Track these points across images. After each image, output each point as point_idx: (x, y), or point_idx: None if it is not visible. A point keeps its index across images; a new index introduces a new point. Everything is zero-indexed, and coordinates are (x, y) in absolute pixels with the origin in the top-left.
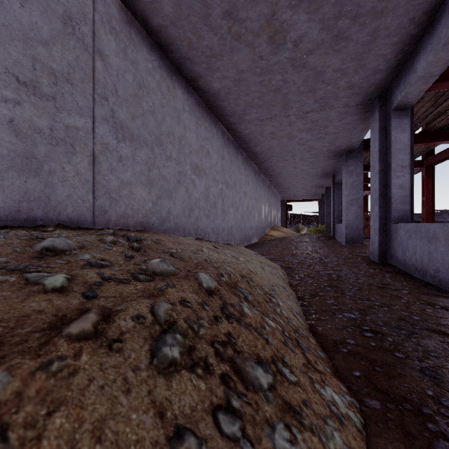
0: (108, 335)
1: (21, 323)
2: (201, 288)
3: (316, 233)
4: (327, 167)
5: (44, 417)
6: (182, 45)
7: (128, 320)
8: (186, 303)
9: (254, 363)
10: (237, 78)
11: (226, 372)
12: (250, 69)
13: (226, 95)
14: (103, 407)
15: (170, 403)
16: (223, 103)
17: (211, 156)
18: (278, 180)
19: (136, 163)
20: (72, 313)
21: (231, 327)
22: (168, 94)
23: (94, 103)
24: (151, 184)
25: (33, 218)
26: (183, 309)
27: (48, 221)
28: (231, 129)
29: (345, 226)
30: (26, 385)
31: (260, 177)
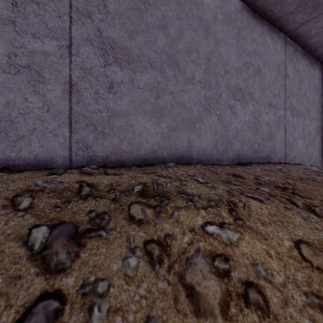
0: None
1: None
2: None
3: None
4: None
5: None
6: None
7: None
8: None
9: None
10: None
11: None
12: None
13: None
14: None
15: None
16: None
17: None
18: None
19: (298, 126)
20: None
21: None
22: (311, 78)
23: (285, 102)
24: (304, 137)
25: (270, 159)
26: None
27: (274, 160)
28: None
29: None
30: None
31: None
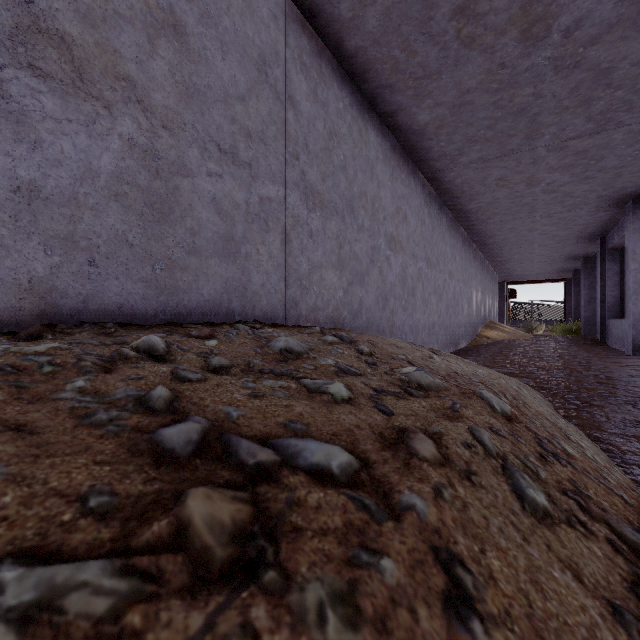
0: (456, 464)
1: (353, 438)
2: (495, 412)
3: (564, 335)
4: (591, 225)
5: (480, 554)
6: (383, 69)
7: (461, 446)
8: (497, 431)
9: (632, 530)
10: (457, 102)
11: (609, 536)
12: (482, 85)
13: (435, 130)
14: (520, 555)
15: (577, 566)
16: (429, 142)
17: (409, 221)
18: (497, 251)
19: (326, 238)
20: (386, 431)
21: (568, 472)
22: (359, 140)
23: (285, 165)
24: (342, 266)
25: (232, 313)
26: (500, 438)
27: (245, 316)
28: (434, 179)
29: (632, 322)
30: (441, 512)
31: (470, 248)
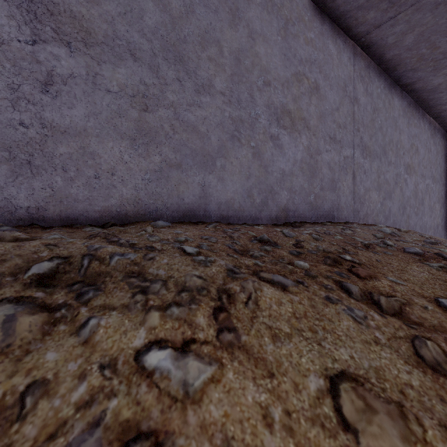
0: None
1: None
2: None
3: None
4: None
5: None
6: (410, 61)
7: None
8: None
9: None
10: None
11: None
12: None
13: (446, 86)
14: None
15: None
16: (439, 94)
17: (419, 151)
18: None
19: (371, 173)
20: None
21: None
22: (388, 108)
23: (353, 136)
24: (379, 188)
25: (333, 217)
26: None
27: (338, 219)
28: (439, 117)
29: None
30: None
31: None
